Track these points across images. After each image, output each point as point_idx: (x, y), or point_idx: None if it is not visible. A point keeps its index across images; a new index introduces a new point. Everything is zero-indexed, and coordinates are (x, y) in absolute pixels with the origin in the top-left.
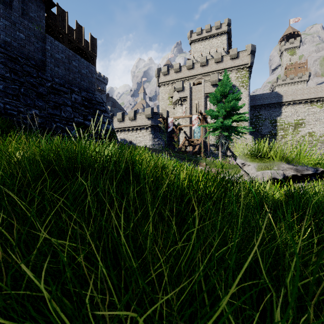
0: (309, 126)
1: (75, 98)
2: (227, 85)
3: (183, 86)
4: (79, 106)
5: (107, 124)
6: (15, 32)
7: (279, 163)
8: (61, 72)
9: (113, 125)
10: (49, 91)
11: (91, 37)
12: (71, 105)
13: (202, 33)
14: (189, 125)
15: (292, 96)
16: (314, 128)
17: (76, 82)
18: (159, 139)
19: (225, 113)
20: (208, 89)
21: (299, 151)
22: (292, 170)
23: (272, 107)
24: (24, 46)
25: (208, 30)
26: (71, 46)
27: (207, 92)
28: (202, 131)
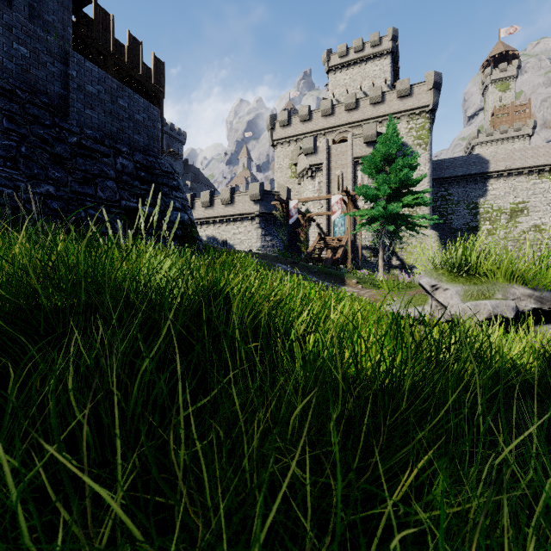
0: (536, 215)
1: (122, 165)
2: (394, 142)
3: (315, 145)
4: (129, 178)
5: (181, 212)
6: (12, 44)
7: (505, 286)
8: (96, 117)
9: (195, 213)
10: (74, 151)
11: (155, 59)
12: (115, 177)
13: (348, 54)
14: (325, 212)
15: (506, 163)
16: (544, 218)
17: (125, 137)
18: (273, 238)
19: (390, 192)
20: (359, 150)
21: (546, 263)
22: (533, 300)
23: (471, 180)
24: (28, 70)
25: (359, 48)
26: (119, 76)
27: (358, 156)
28: (348, 223)
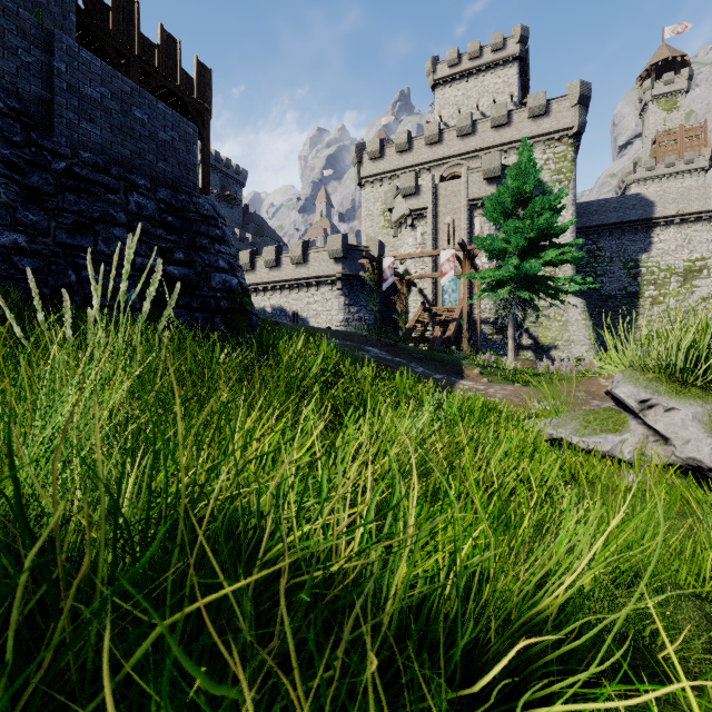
0: None
1: (138, 204)
2: (530, 174)
3: (417, 183)
4: (149, 225)
5: (227, 274)
6: None
7: None
8: (98, 134)
9: (256, 275)
10: (61, 183)
11: (198, 65)
12: (127, 223)
13: (461, 62)
14: (431, 274)
15: (679, 205)
16: None
17: (144, 164)
18: (360, 309)
19: (525, 244)
20: (476, 189)
21: None
22: None
23: (629, 230)
24: None
25: (475, 54)
26: (147, 86)
27: (475, 197)
28: (464, 288)
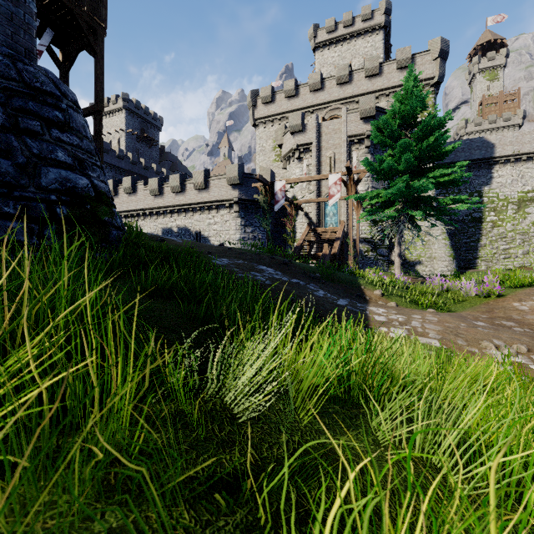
0: None
1: None
2: (418, 97)
3: (303, 122)
4: None
5: (71, 171)
6: None
7: None
8: None
9: (164, 199)
10: None
11: None
12: None
13: (337, 29)
14: (316, 199)
15: (514, 146)
16: None
17: None
18: (255, 229)
19: (415, 164)
20: (354, 127)
21: None
22: None
23: (474, 166)
24: None
25: (349, 22)
26: None
27: (353, 134)
28: (350, 210)
